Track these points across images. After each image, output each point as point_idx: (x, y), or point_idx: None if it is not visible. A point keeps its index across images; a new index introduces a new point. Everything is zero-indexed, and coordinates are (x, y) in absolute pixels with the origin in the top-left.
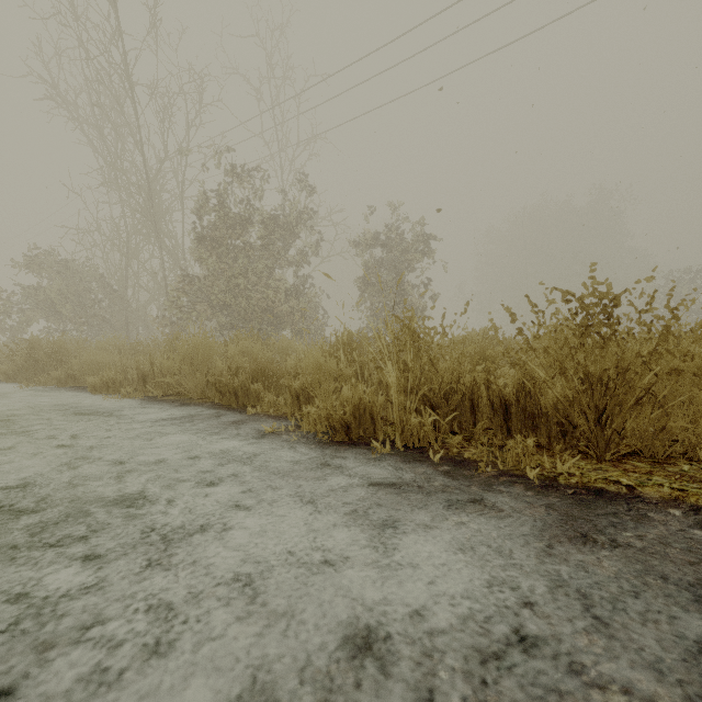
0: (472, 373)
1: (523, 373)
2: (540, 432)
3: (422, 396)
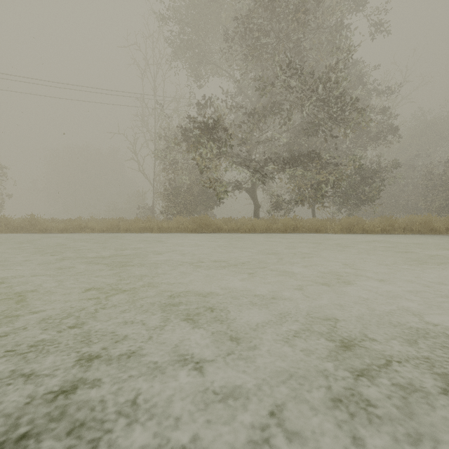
0: (17, 224)
1: (25, 224)
2: (28, 231)
3: (8, 227)
